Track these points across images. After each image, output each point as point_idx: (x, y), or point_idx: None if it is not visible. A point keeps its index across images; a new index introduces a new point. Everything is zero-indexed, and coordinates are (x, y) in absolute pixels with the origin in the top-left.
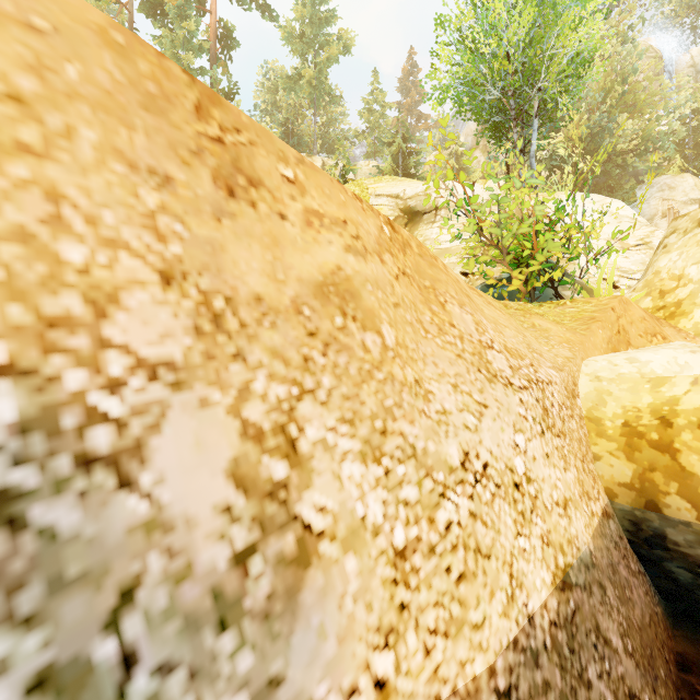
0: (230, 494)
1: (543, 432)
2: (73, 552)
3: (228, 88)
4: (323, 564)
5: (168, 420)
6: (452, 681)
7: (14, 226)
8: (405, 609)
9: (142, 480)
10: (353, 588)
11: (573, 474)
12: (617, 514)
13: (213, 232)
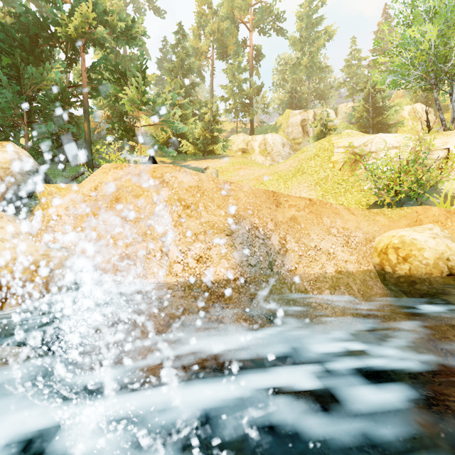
0: (278, 243)
1: (343, 246)
2: (267, 244)
3: (258, 85)
4: (289, 253)
5: (272, 235)
6: (307, 272)
7: (261, 218)
8: (300, 262)
9: (271, 240)
10: (292, 256)
11: (354, 257)
12: (377, 273)
13: (275, 213)
